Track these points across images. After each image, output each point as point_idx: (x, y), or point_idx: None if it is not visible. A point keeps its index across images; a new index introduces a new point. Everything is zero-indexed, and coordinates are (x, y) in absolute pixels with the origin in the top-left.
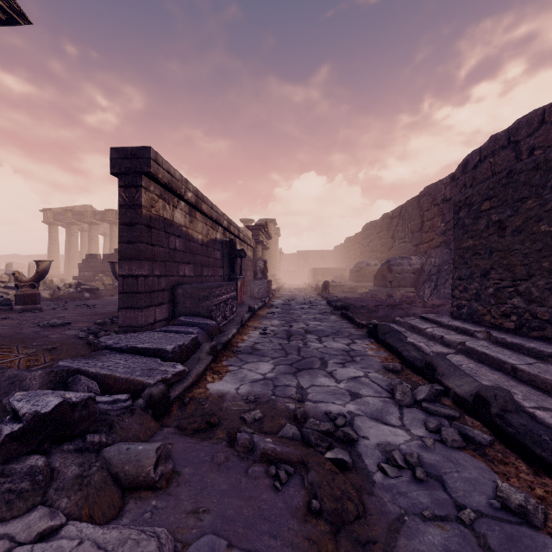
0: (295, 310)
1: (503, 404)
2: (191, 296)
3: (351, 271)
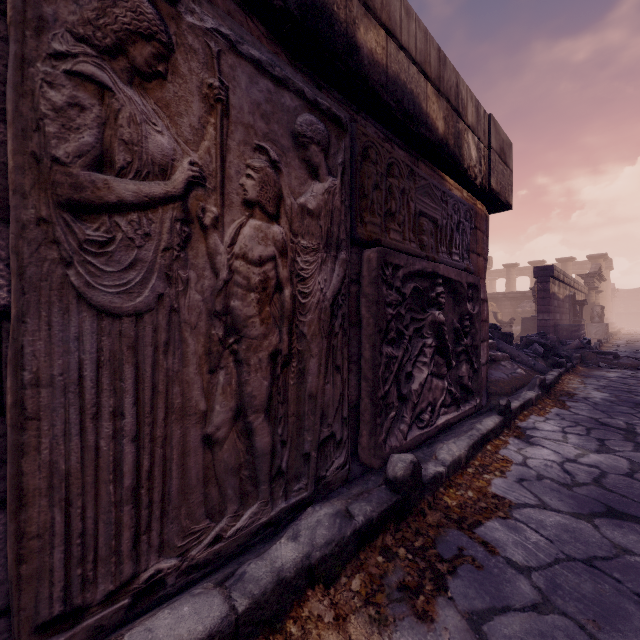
0: (639, 346)
1: None
2: (567, 330)
3: None
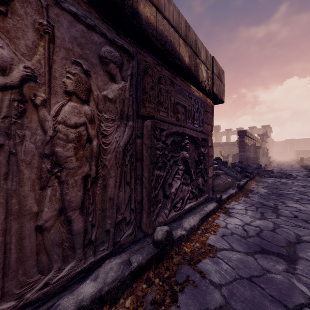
0: (283, 167)
1: None
2: (252, 159)
3: None
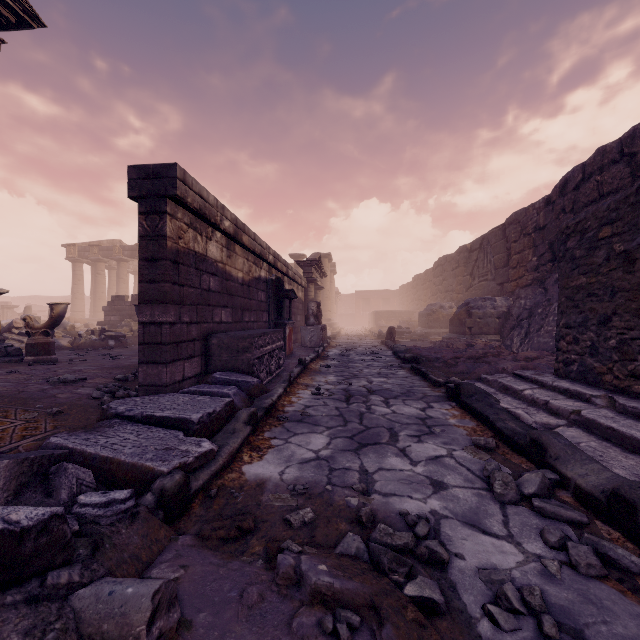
0: (355, 363)
1: None
2: (228, 347)
3: (421, 314)
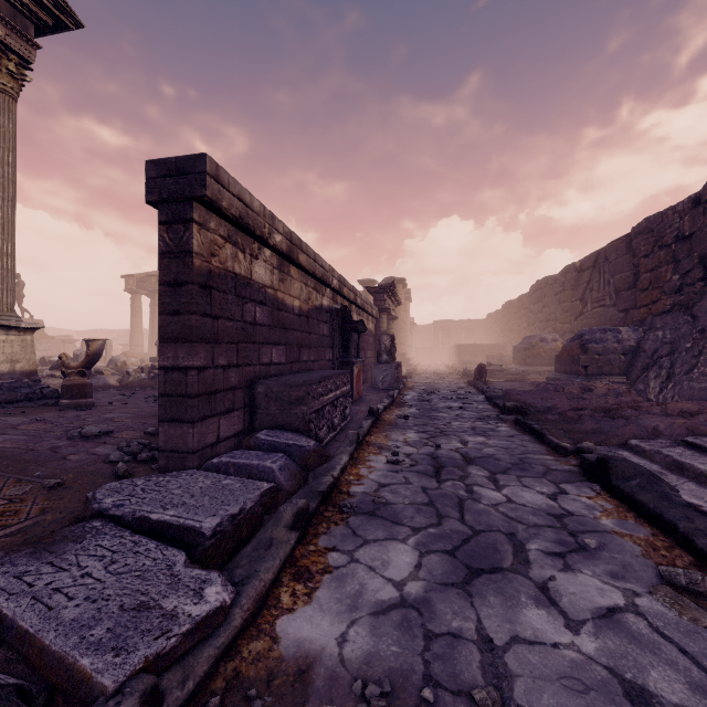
0: (439, 412)
1: None
2: (278, 397)
3: (516, 349)
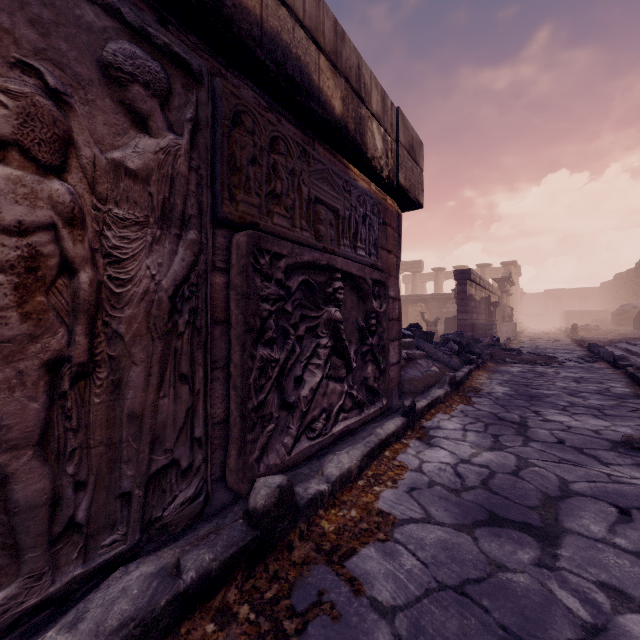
0: (540, 343)
1: (606, 353)
2: (482, 328)
3: (612, 314)
